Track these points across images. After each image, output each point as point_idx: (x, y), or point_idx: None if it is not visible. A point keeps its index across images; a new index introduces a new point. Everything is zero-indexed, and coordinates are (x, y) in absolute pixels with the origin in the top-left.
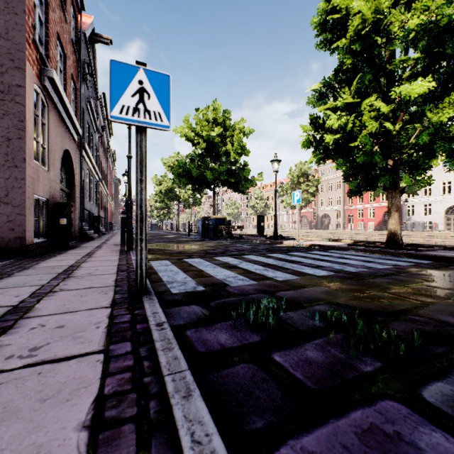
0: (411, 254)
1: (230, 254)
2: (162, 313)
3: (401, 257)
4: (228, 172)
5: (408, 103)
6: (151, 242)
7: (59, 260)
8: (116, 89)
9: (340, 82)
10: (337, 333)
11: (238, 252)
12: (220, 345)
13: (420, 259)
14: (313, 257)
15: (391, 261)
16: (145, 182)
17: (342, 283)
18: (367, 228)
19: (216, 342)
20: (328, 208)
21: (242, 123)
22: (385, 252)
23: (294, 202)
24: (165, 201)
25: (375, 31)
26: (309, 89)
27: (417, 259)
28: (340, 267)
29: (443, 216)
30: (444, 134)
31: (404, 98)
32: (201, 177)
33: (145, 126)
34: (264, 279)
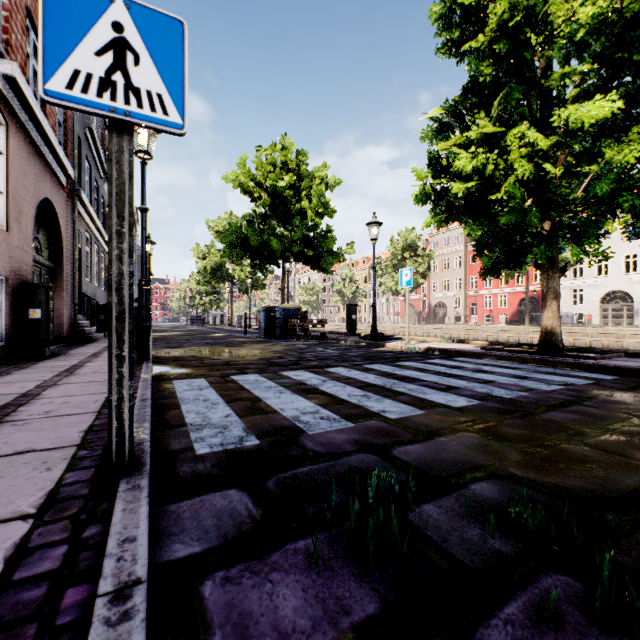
0: (582, 364)
1: (306, 365)
2: (145, 543)
3: (568, 370)
4: (303, 241)
5: (579, 134)
6: (186, 346)
7: (10, 382)
8: (59, 34)
9: (470, 106)
10: (545, 572)
11: (319, 361)
12: (282, 638)
13: (597, 373)
14: (435, 369)
15: (557, 376)
16: (130, 238)
17: (501, 423)
18: (497, 322)
19: (272, 625)
20: (444, 295)
21: (324, 169)
22: (541, 360)
23: (401, 285)
24: (212, 283)
25: (528, 24)
26: (425, 116)
27: (593, 373)
28: (484, 388)
29: (598, 306)
30: (634, 181)
31: (573, 127)
32: (264, 248)
33: (127, 121)
34: (366, 416)
